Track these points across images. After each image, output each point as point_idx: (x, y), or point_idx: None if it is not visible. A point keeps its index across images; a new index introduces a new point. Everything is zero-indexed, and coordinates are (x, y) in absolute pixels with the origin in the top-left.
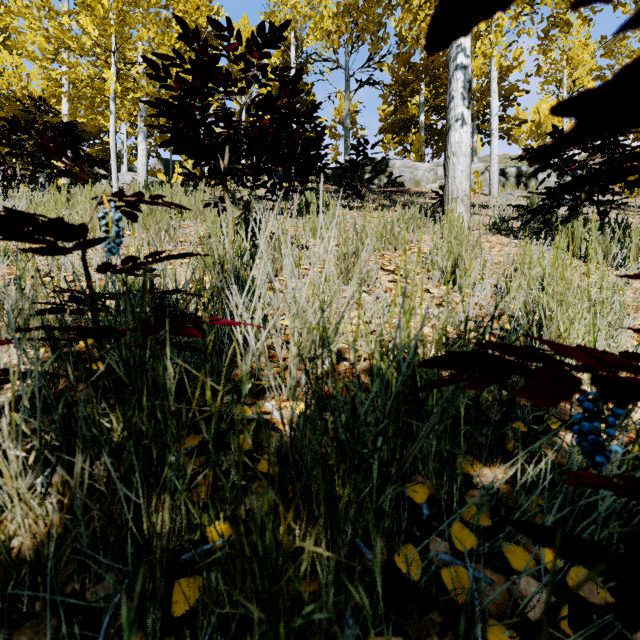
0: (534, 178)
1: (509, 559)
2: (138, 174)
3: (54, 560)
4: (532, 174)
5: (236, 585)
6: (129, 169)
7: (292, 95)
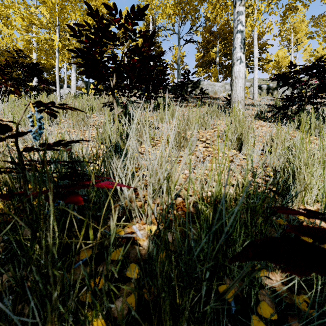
0: (276, 90)
1: None
2: (71, 89)
3: None
4: (275, 88)
5: None
6: (68, 86)
7: (149, 45)
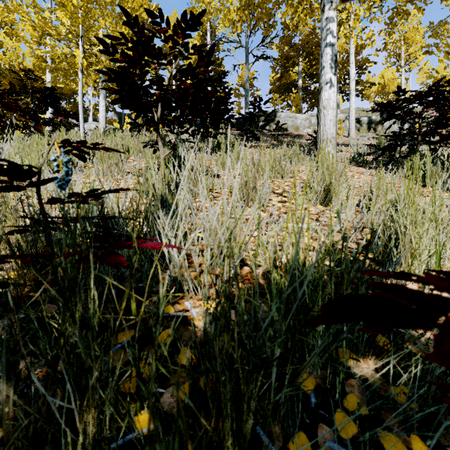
0: (380, 124)
1: (385, 446)
2: (99, 123)
3: None
4: (379, 121)
5: None
6: (94, 119)
7: (207, 65)
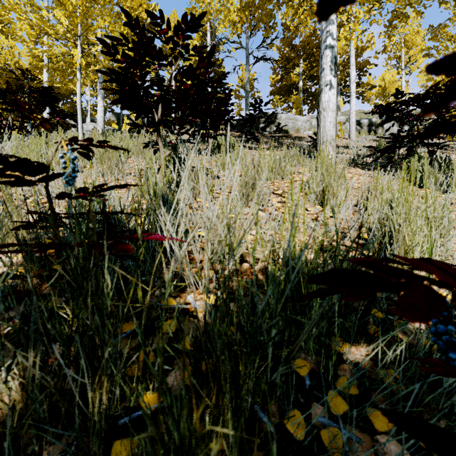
0: (381, 127)
1: (373, 421)
2: (98, 124)
3: (17, 428)
4: (379, 124)
5: (161, 447)
6: (92, 120)
7: (207, 66)
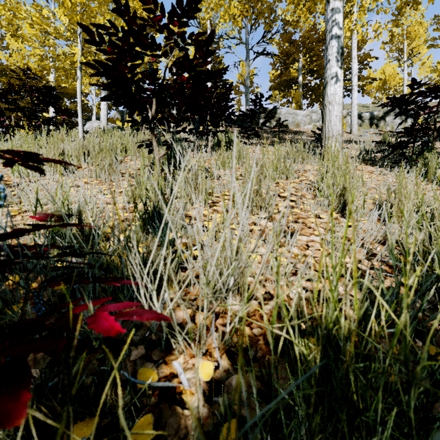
0: (383, 120)
1: None
2: (101, 122)
3: None
4: (381, 117)
5: None
6: (98, 118)
7: (205, 55)
